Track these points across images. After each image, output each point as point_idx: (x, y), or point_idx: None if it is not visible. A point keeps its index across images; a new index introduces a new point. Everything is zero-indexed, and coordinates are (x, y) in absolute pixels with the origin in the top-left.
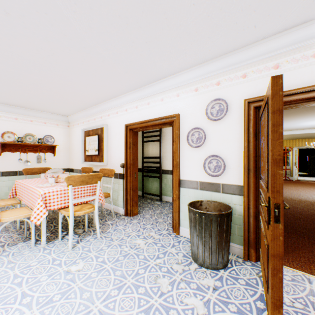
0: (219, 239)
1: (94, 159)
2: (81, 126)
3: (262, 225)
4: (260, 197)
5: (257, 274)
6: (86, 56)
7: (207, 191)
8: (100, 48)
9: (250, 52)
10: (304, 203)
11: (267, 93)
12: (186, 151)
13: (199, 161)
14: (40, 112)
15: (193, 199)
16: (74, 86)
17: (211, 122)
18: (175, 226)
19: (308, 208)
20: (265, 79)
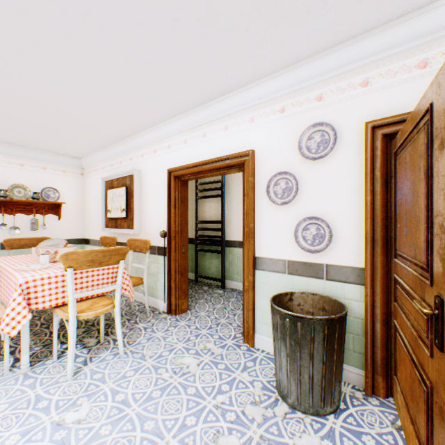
0: (327, 363)
1: (119, 224)
2: (101, 174)
3: (405, 341)
4: (397, 288)
5: (392, 423)
6: (96, 48)
7: (301, 276)
8: (120, 32)
9: (377, 42)
10: None
11: (428, 96)
12: (266, 211)
13: (286, 227)
14: (35, 151)
15: (276, 288)
16: (83, 106)
17: (307, 162)
18: (248, 332)
19: None
20: (403, 87)
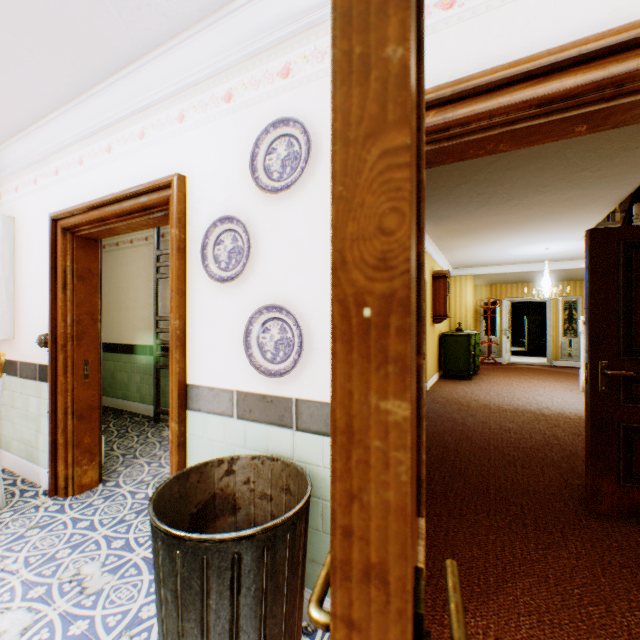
0: (243, 638)
1: None
2: None
3: None
4: None
5: None
6: None
7: (257, 422)
8: None
9: None
10: (523, 416)
11: None
12: (204, 295)
13: (235, 327)
14: None
15: (220, 447)
16: None
17: (268, 198)
18: None
19: (531, 429)
20: None
